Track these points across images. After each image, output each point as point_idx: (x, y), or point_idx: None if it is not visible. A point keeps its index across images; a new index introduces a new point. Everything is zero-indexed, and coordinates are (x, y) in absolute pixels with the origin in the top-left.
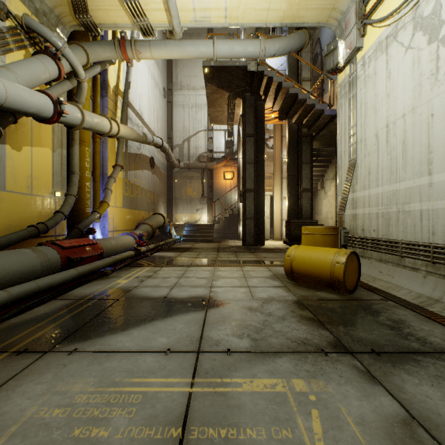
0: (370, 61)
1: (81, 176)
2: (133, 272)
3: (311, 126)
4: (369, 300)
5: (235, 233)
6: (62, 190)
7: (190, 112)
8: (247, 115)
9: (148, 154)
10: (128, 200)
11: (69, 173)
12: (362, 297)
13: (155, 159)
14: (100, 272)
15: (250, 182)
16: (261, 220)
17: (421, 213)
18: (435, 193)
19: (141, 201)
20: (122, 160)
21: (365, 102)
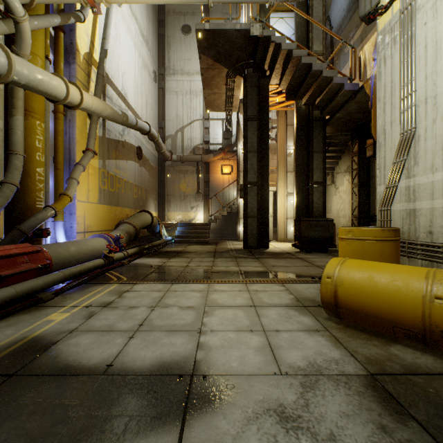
0: None
1: (29, 158)
2: (89, 294)
3: (324, 107)
4: None
5: (233, 234)
6: None
7: (183, 100)
8: (249, 95)
9: (134, 143)
10: (107, 195)
11: (8, 153)
12: None
13: (143, 150)
14: (33, 297)
15: (252, 174)
16: (265, 218)
17: None
18: None
19: (125, 197)
20: (94, 144)
21: (435, 40)
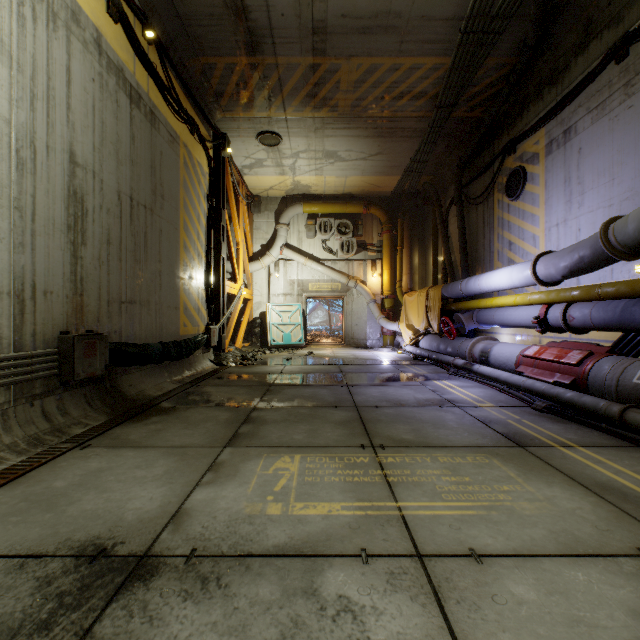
0: None
1: None
2: None
3: None
4: None
5: None
6: None
7: None
8: None
9: None
10: None
11: None
12: None
13: None
14: None
15: None
16: None
17: None
18: None
19: None
20: None
21: None
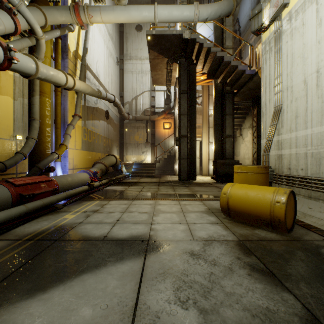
0: (297, 14)
1: (42, 122)
2: (83, 206)
3: (233, 84)
4: (312, 241)
5: (172, 170)
6: (23, 134)
7: (137, 77)
8: (182, 76)
9: (104, 108)
10: (87, 144)
11: (30, 119)
12: (303, 236)
13: (109, 112)
14: (52, 206)
15: (184, 130)
16: (193, 160)
17: None
18: None
19: (98, 145)
20: (80, 111)
21: (291, 53)
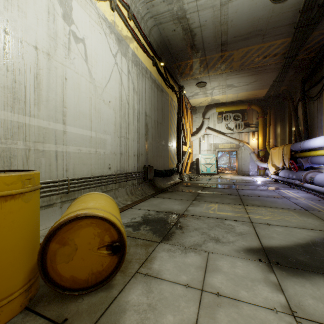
0: None
1: None
2: None
3: None
4: None
5: None
6: None
7: None
8: None
9: None
10: None
11: None
12: None
13: None
14: None
15: None
16: None
17: (57, 154)
18: (69, 140)
19: None
20: None
21: None
